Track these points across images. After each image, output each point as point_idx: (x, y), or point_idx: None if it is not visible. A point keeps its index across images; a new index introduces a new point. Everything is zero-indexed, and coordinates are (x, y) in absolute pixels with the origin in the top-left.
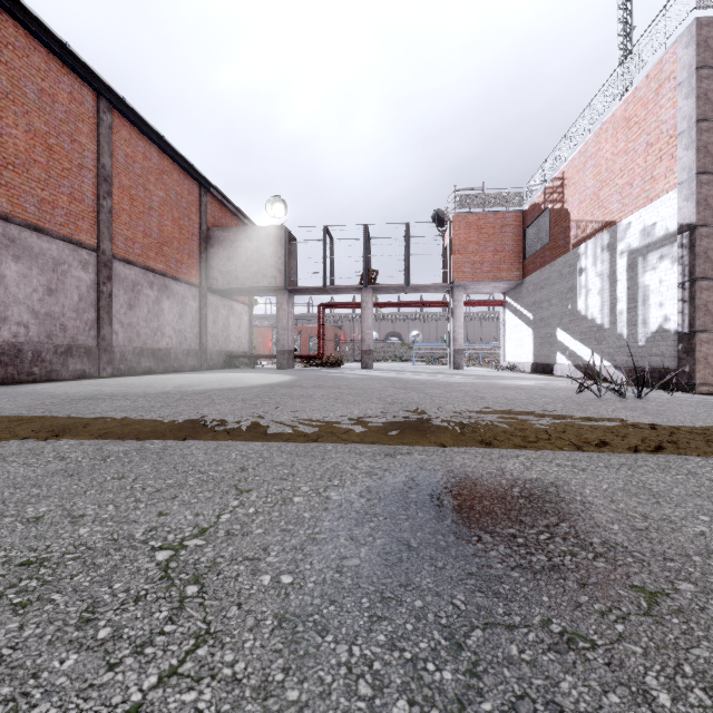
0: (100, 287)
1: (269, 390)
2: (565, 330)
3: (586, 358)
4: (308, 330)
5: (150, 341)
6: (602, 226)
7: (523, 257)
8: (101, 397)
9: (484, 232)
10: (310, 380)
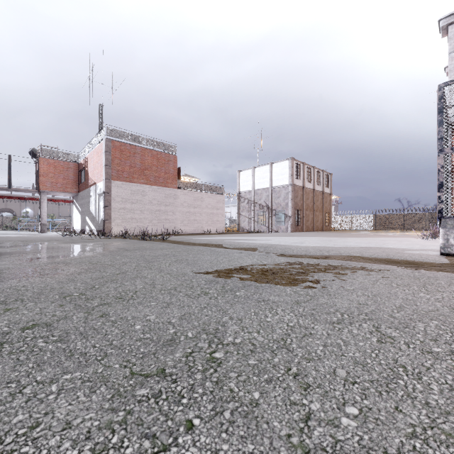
0: None
1: None
2: (88, 217)
3: (92, 227)
4: None
5: None
6: (94, 183)
7: (78, 183)
8: None
9: (58, 169)
10: None
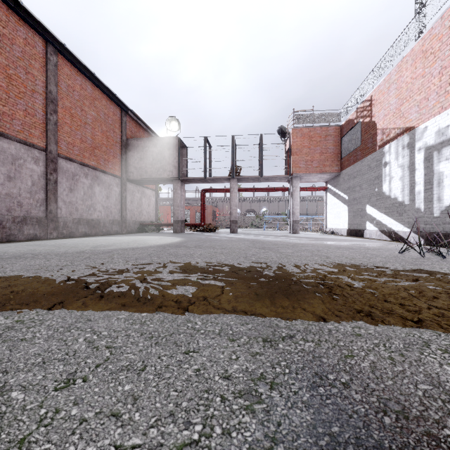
0: (48, 176)
1: (160, 249)
2: (373, 206)
3: (390, 225)
4: (195, 208)
5: (86, 214)
6: (403, 131)
7: (340, 157)
8: (27, 256)
9: (313, 140)
10: (193, 241)
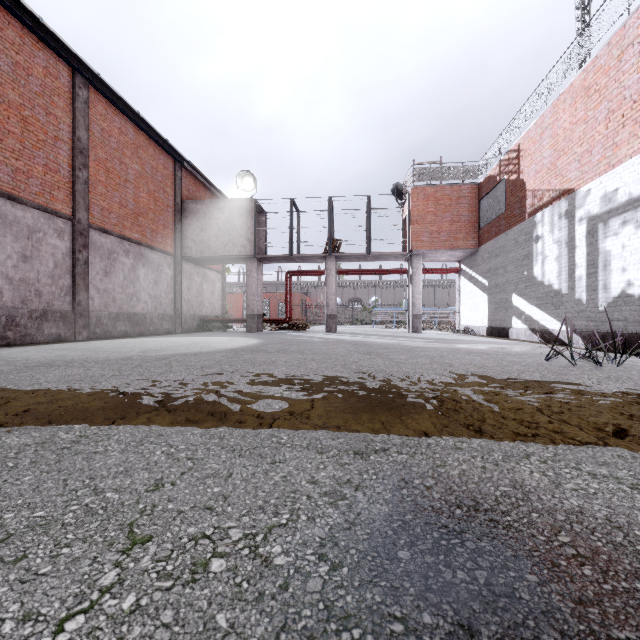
0: (76, 255)
1: (232, 355)
2: (521, 295)
3: (543, 322)
4: (277, 296)
5: (126, 306)
6: (559, 194)
7: (478, 227)
8: (58, 363)
9: (441, 203)
10: (275, 344)
